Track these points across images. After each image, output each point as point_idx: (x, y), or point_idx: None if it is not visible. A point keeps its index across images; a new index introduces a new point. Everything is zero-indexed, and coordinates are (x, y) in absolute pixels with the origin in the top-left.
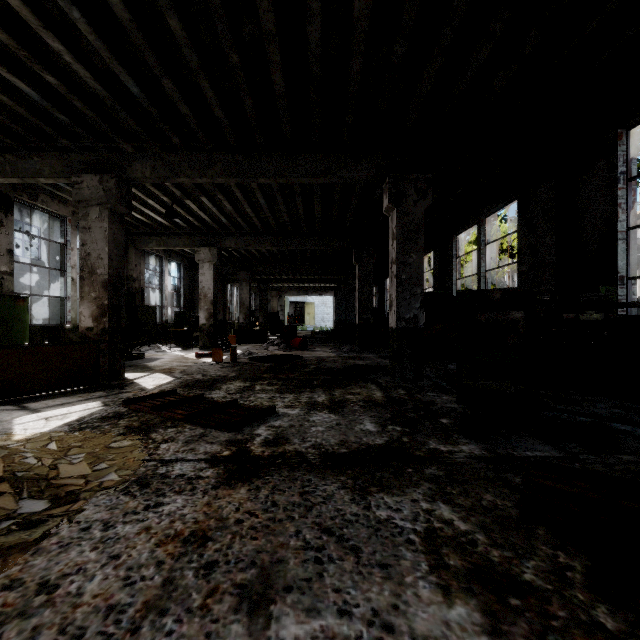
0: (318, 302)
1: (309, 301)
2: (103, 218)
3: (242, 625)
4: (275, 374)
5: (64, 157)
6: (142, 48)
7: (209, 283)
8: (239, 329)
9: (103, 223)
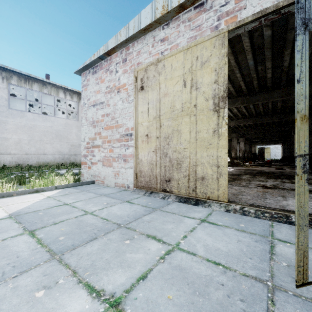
0: (272, 147)
1: (267, 147)
2: (236, 140)
3: (274, 168)
4: (266, 165)
5: (229, 131)
6: (252, 124)
7: (242, 146)
8: (247, 158)
9: (236, 140)
